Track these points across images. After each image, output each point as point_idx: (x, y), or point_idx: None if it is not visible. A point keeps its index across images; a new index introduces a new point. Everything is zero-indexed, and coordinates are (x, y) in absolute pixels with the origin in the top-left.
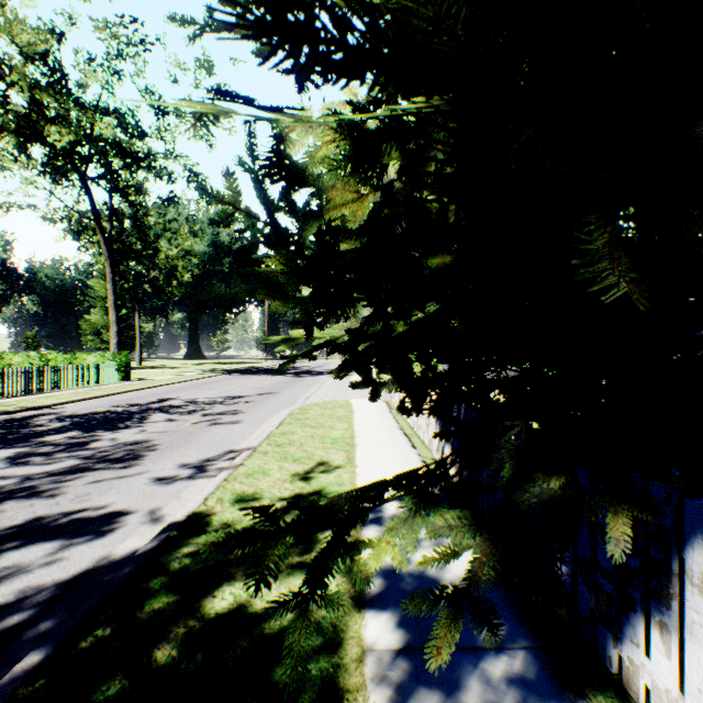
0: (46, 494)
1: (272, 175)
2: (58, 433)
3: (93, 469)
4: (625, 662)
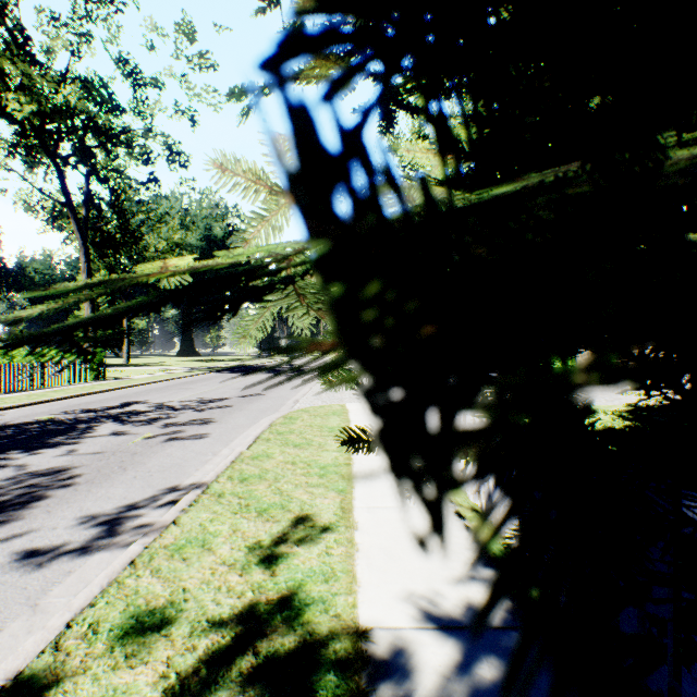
0: None
1: None
2: None
3: None
4: None
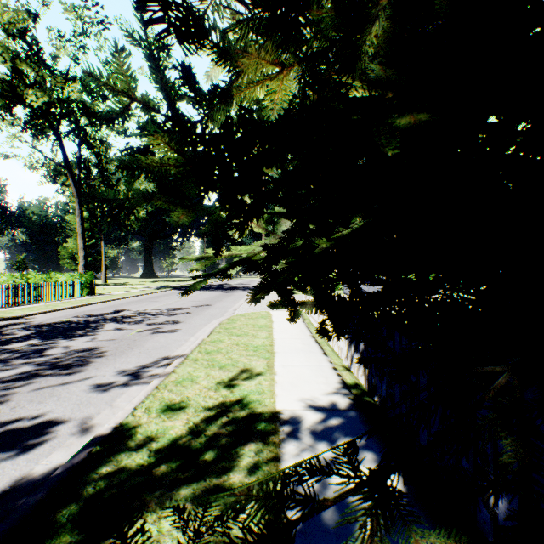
0: None
1: (157, 21)
2: (22, 341)
3: (41, 376)
4: None
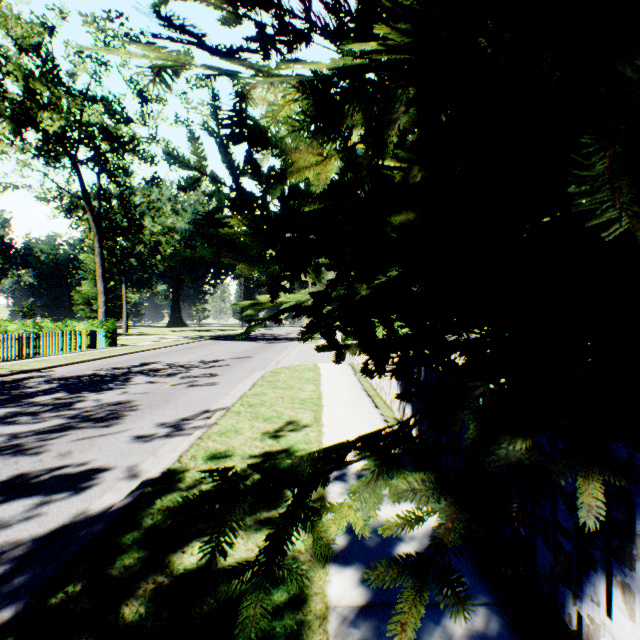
0: (31, 452)
1: (235, 135)
2: (47, 394)
3: (77, 428)
4: (585, 620)
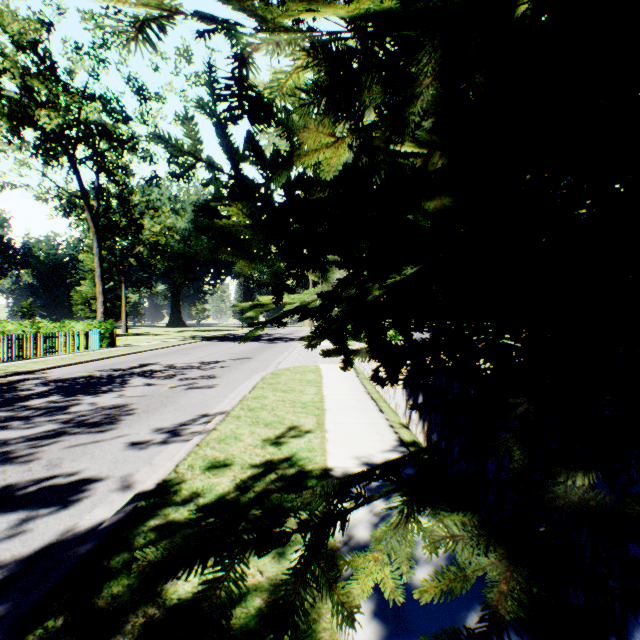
0: (20, 460)
1: (233, 109)
2: (41, 397)
3: (70, 434)
4: None
